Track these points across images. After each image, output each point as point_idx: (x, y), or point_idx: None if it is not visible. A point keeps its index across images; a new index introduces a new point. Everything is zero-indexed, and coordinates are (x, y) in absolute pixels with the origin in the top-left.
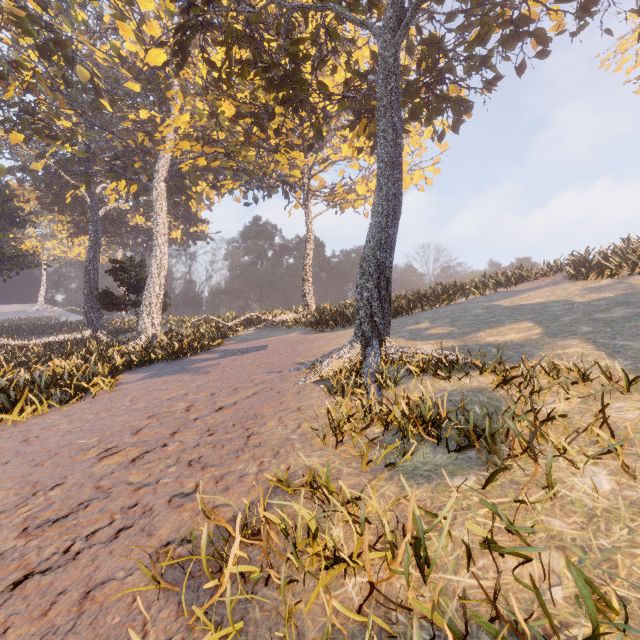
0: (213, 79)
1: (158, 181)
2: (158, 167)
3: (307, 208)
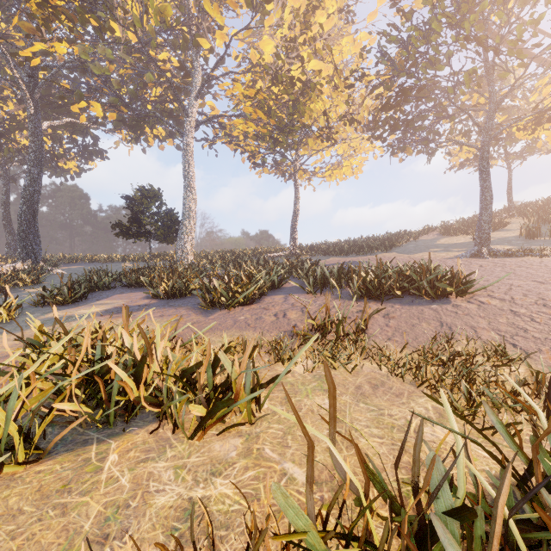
0: (291, 76)
1: (191, 125)
2: (192, 113)
3: (297, 177)
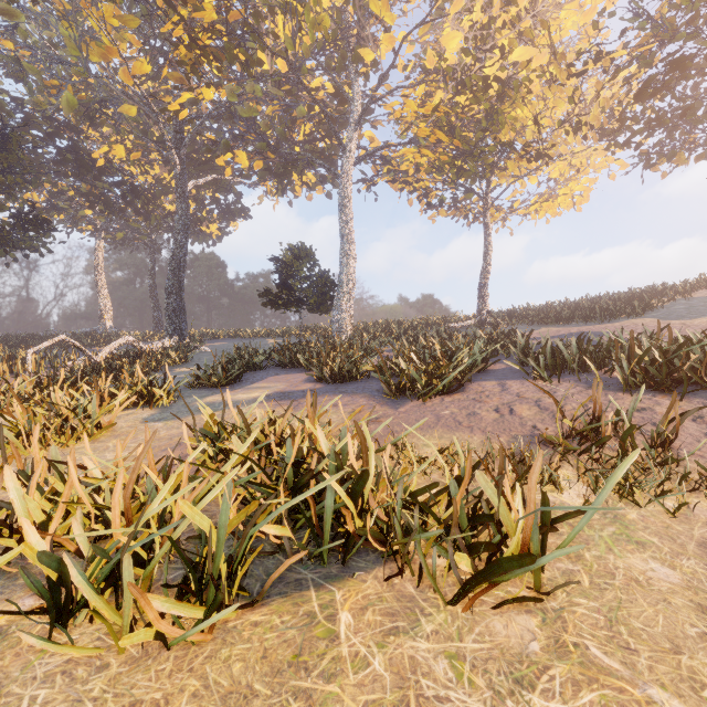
0: (484, 76)
1: (349, 164)
2: (350, 148)
3: (488, 216)
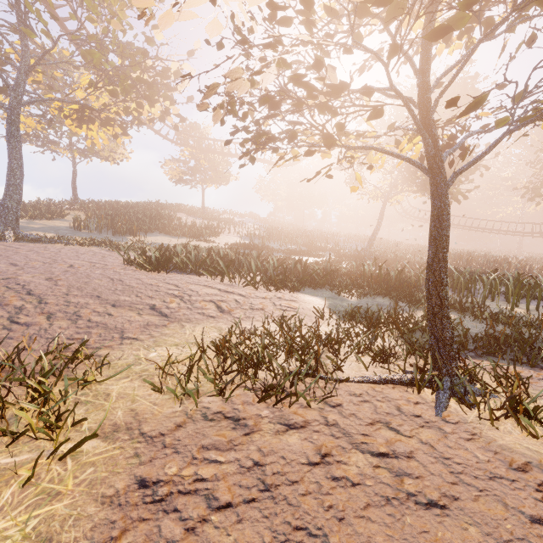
0: None
1: None
2: None
3: None
